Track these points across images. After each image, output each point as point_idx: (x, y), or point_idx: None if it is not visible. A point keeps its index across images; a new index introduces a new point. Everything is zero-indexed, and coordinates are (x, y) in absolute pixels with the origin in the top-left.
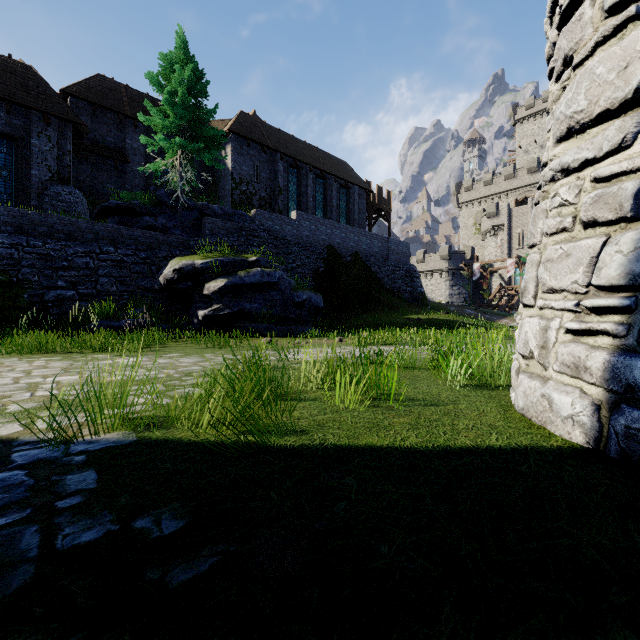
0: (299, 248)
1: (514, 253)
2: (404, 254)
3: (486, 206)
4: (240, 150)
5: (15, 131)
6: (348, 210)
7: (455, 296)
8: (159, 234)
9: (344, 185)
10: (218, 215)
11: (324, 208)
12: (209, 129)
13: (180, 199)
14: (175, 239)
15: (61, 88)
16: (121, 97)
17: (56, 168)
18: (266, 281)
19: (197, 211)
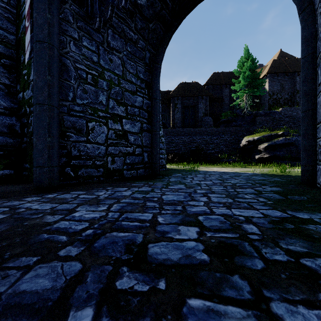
0: None
1: None
2: None
3: None
4: (272, 80)
5: (195, 104)
6: None
7: None
8: (238, 128)
9: None
10: (262, 115)
11: None
12: (258, 81)
13: (245, 112)
14: (244, 128)
15: (204, 84)
16: (221, 78)
17: (204, 112)
18: (287, 142)
19: (252, 115)
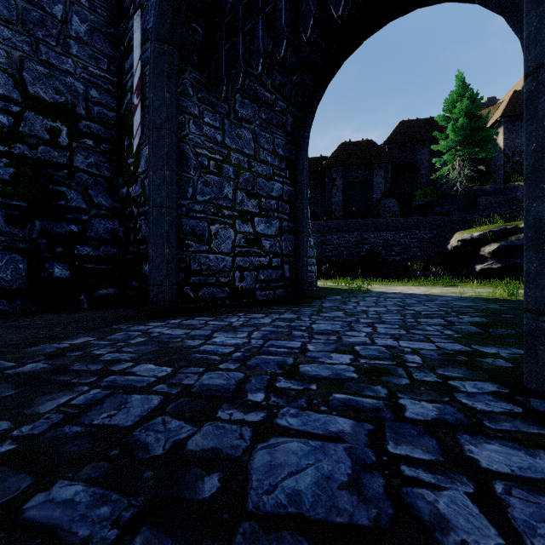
0: None
1: None
2: None
3: None
4: (512, 128)
5: (366, 178)
6: None
7: None
8: (444, 217)
9: None
10: (490, 193)
11: None
12: (482, 133)
13: (458, 189)
14: (455, 218)
15: (383, 143)
16: (414, 130)
17: (383, 190)
18: None
19: (471, 194)
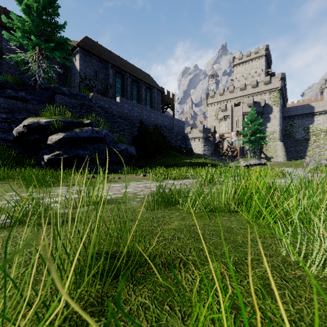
0: (121, 119)
1: (234, 130)
2: (181, 127)
3: (221, 105)
4: (85, 59)
5: None
6: (151, 101)
7: (206, 151)
8: (19, 102)
9: (149, 87)
10: (66, 94)
11: (137, 99)
12: (59, 37)
13: (38, 81)
14: (32, 107)
15: None
16: None
17: None
18: (95, 136)
19: (51, 91)
